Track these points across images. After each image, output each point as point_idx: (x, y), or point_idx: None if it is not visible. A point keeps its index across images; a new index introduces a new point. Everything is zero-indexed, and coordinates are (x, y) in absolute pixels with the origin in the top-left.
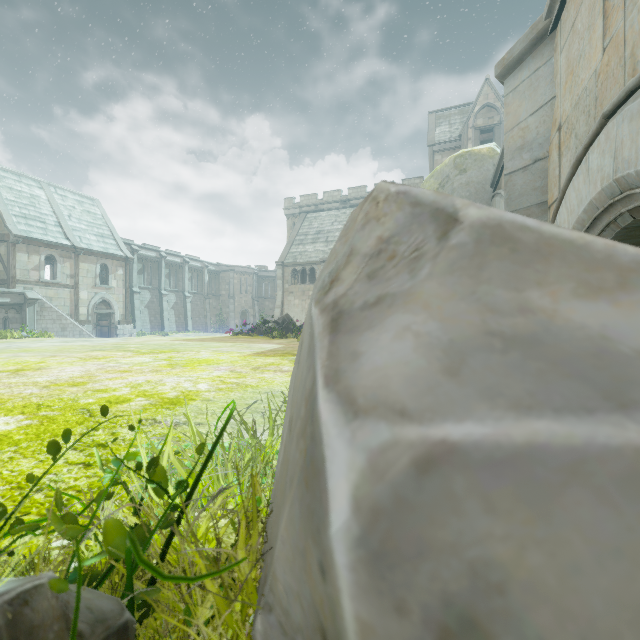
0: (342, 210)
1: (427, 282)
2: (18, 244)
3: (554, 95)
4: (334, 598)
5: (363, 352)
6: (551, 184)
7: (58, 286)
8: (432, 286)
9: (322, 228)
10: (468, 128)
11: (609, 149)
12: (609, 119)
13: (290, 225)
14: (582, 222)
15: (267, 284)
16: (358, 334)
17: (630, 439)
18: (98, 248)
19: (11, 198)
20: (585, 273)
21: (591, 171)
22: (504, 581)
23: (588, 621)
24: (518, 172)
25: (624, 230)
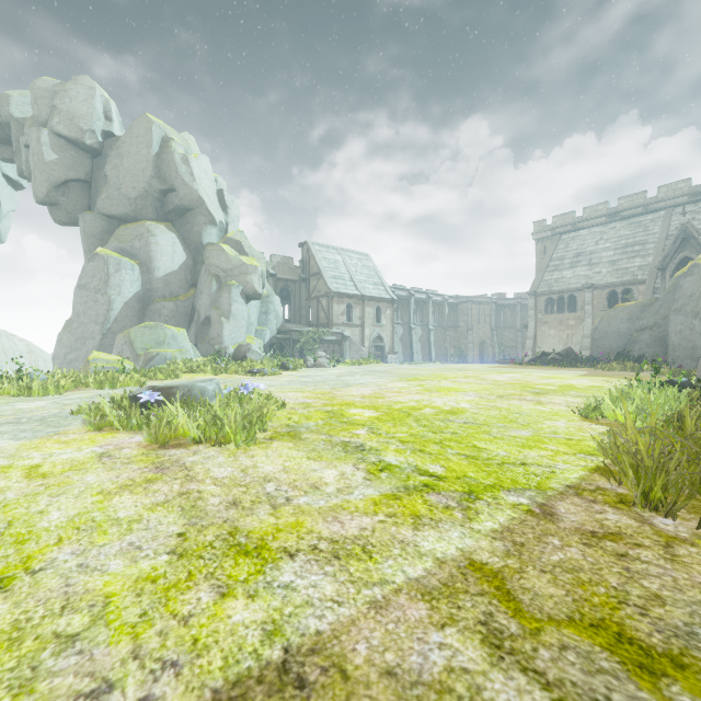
0: (609, 225)
1: None
2: (333, 298)
3: None
4: None
5: None
6: None
7: (353, 326)
8: None
9: (582, 249)
10: None
11: None
12: None
13: (539, 250)
14: None
15: (506, 313)
16: None
17: None
18: (375, 294)
19: (326, 265)
20: None
21: None
22: None
23: None
24: None
25: None
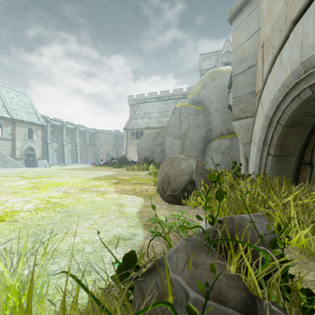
0: (157, 102)
1: None
2: None
3: (260, 27)
4: None
5: None
6: (258, 80)
7: (3, 139)
8: None
9: (147, 111)
10: (218, 62)
11: (297, 42)
12: (296, 24)
13: (131, 109)
14: (277, 98)
15: (120, 139)
16: None
17: None
18: (26, 119)
19: None
20: None
21: (283, 62)
22: None
23: None
24: (240, 74)
25: (304, 102)
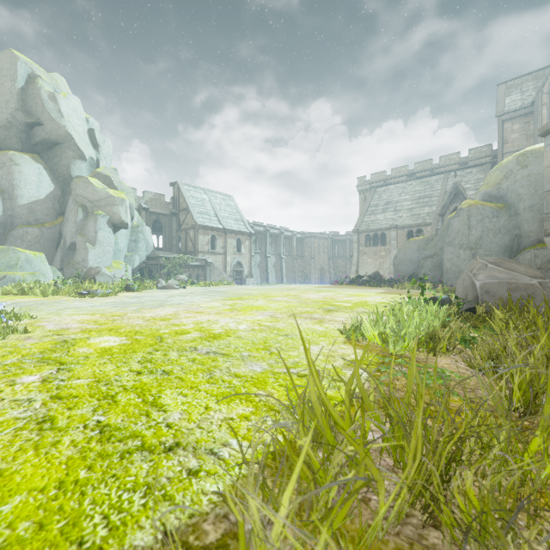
0: (408, 182)
1: (484, 272)
2: (199, 230)
3: None
4: (477, 292)
5: (478, 277)
6: None
7: (217, 254)
8: (485, 272)
9: (390, 199)
10: (542, 94)
11: None
12: None
13: (362, 199)
14: None
15: (339, 246)
16: (477, 276)
17: (496, 281)
18: (236, 228)
19: (194, 202)
20: (499, 271)
21: None
22: (488, 288)
23: (493, 289)
24: None
25: None
